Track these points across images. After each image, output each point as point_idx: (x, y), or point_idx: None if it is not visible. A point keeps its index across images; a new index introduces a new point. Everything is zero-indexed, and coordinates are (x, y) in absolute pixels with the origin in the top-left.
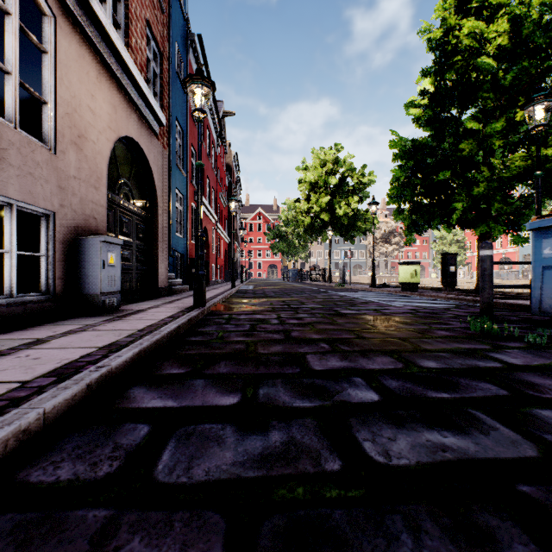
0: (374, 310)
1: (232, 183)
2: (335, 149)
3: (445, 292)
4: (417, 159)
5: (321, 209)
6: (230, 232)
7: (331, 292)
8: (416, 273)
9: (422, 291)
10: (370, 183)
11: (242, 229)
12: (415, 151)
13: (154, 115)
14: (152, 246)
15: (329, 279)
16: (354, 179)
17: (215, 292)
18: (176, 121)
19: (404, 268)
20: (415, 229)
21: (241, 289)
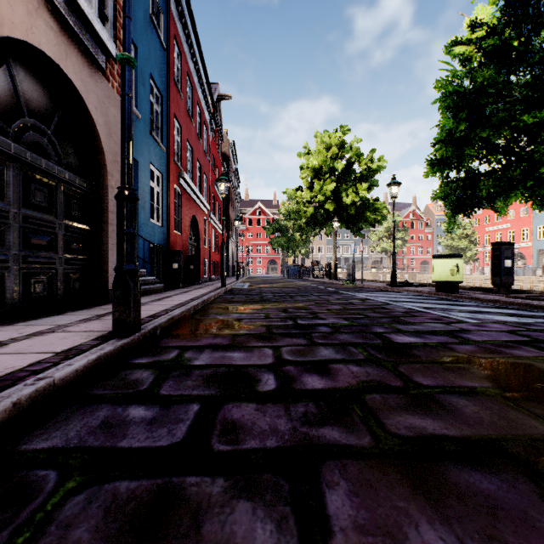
0: (447, 333)
1: (229, 173)
2: (341, 132)
3: (509, 295)
4: (469, 111)
5: (325, 197)
6: (227, 225)
7: (344, 293)
8: (457, 269)
9: (463, 291)
10: (379, 169)
11: (238, 220)
12: (474, 93)
13: (93, 33)
14: (98, 230)
15: (334, 276)
16: (361, 165)
17: (194, 294)
18: (151, 80)
19: (442, 262)
20: (461, 210)
21: (233, 288)
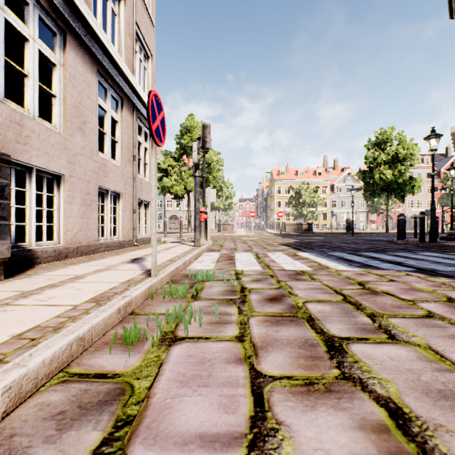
0: None
1: None
2: None
3: None
4: None
5: None
6: None
7: None
8: None
9: None
10: None
11: None
12: None
13: None
14: None
15: None
16: None
17: None
18: None
19: None
20: None
21: None
